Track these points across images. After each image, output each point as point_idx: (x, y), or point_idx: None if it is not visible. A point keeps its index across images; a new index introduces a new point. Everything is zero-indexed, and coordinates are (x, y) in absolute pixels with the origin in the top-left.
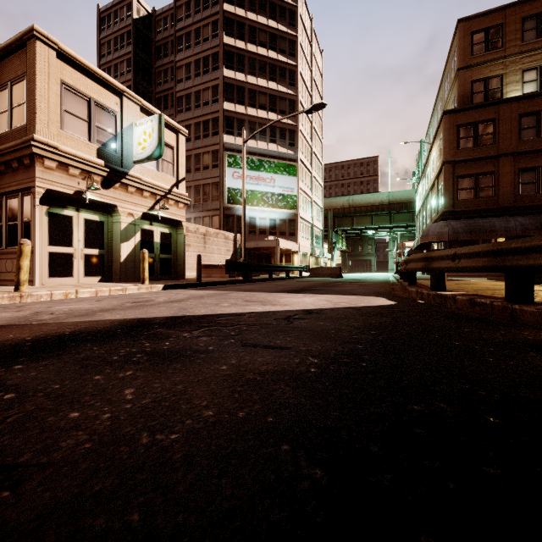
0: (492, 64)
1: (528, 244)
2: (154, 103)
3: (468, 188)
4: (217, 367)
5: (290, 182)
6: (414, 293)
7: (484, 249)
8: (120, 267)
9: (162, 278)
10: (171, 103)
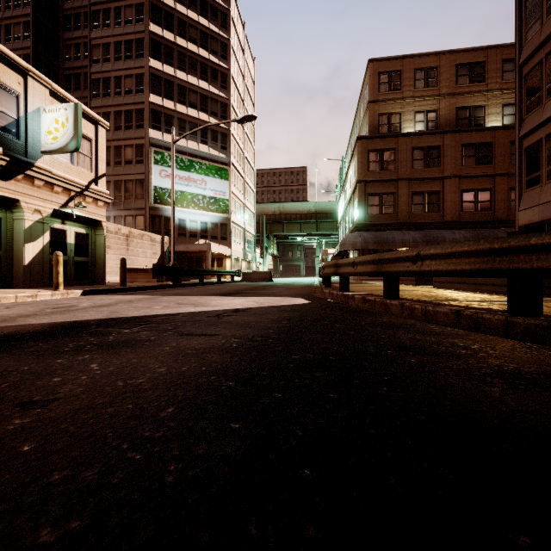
0: (394, 103)
1: (394, 256)
2: (61, 80)
3: (376, 205)
4: (161, 349)
5: (222, 186)
6: (327, 294)
7: (371, 259)
8: (24, 270)
9: (77, 283)
10: (84, 84)
